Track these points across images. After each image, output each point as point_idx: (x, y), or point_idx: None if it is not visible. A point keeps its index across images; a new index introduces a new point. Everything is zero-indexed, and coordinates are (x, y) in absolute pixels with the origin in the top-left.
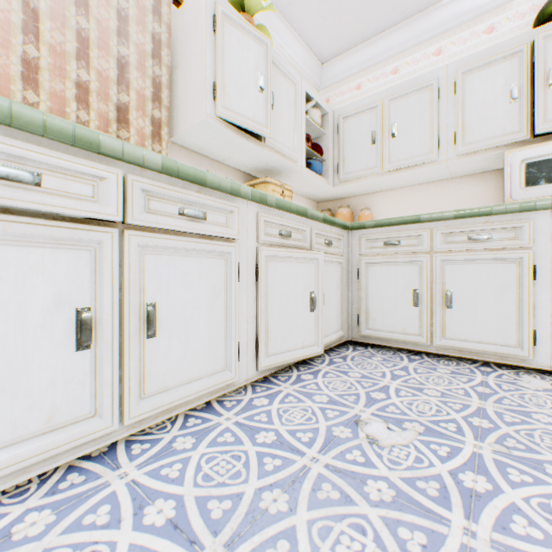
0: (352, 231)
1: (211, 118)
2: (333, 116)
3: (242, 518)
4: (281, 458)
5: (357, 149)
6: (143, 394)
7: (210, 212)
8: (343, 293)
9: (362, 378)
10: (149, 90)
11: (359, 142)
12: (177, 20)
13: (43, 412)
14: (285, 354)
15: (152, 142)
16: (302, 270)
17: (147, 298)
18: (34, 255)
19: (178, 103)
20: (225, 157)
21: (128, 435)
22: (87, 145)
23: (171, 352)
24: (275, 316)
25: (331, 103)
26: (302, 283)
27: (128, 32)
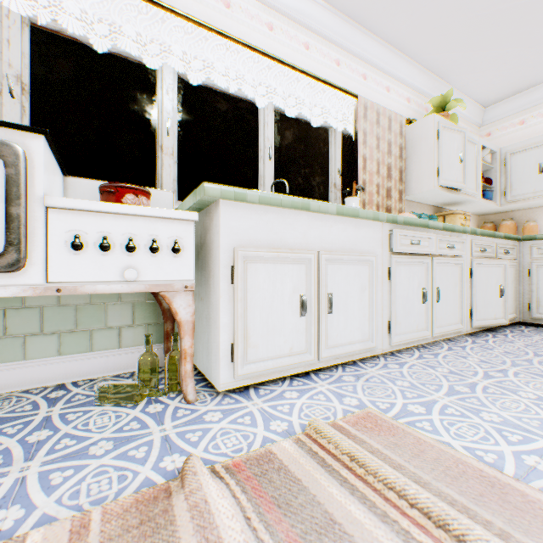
0: (522, 242)
1: (435, 187)
2: (499, 152)
3: (510, 363)
4: (513, 355)
5: (524, 177)
6: (435, 326)
7: (455, 244)
8: (515, 287)
9: (542, 339)
10: (397, 176)
11: (526, 172)
12: (407, 131)
13: (415, 324)
14: (484, 321)
15: (398, 203)
16: (494, 271)
17: (436, 285)
18: (414, 269)
19: (408, 178)
20: (427, 201)
21: (424, 344)
22: (426, 227)
23: (442, 310)
24: (479, 298)
25: (492, 136)
26: (494, 279)
27: (391, 150)
